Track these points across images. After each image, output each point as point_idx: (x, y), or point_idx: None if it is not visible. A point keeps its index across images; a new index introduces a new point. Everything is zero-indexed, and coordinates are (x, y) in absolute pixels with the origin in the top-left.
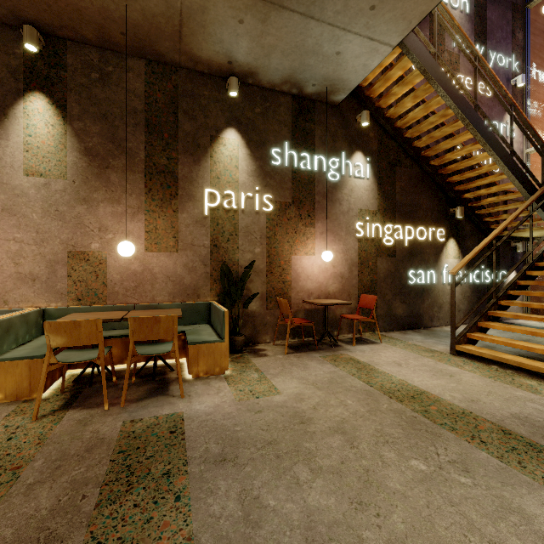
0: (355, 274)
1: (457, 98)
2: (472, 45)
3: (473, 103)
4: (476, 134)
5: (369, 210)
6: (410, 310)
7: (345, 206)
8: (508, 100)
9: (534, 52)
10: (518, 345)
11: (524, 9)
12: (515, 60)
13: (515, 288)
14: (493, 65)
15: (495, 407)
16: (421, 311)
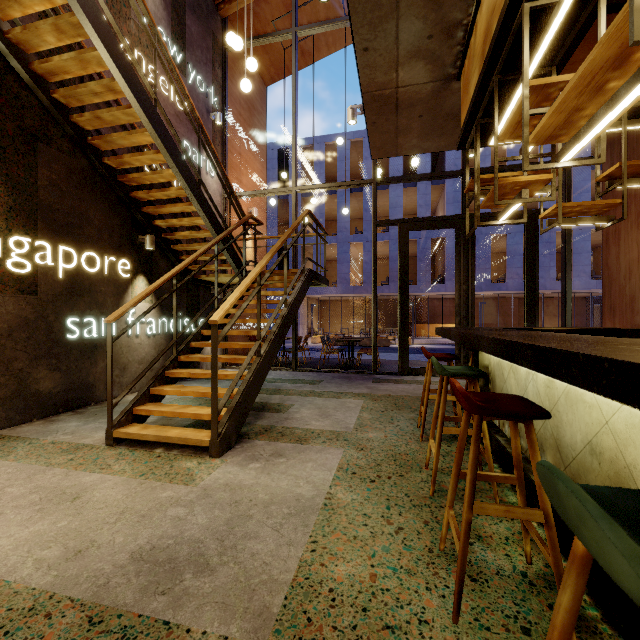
0: None
1: (126, 69)
2: (149, 13)
3: (151, 93)
4: (156, 137)
5: None
6: (69, 380)
7: None
8: (197, 119)
9: (232, 99)
10: (187, 414)
11: (223, 48)
12: (215, 95)
13: (199, 339)
14: (193, 83)
15: (112, 550)
16: (91, 379)
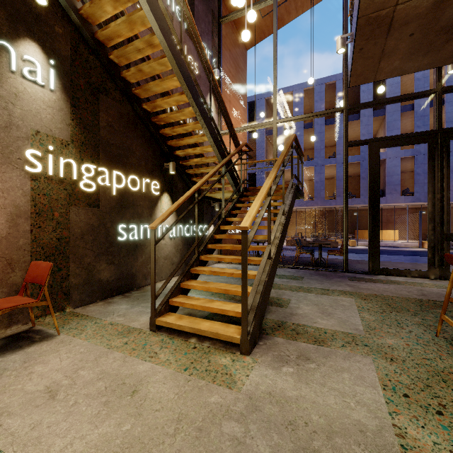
0: (25, 229)
1: (162, 23)
2: None
3: (179, 45)
4: (182, 80)
5: (54, 136)
6: (120, 272)
7: (0, 116)
8: (208, 67)
9: (224, 60)
10: (214, 308)
11: (219, 22)
12: (213, 57)
13: (213, 242)
14: None
15: None
16: (134, 270)
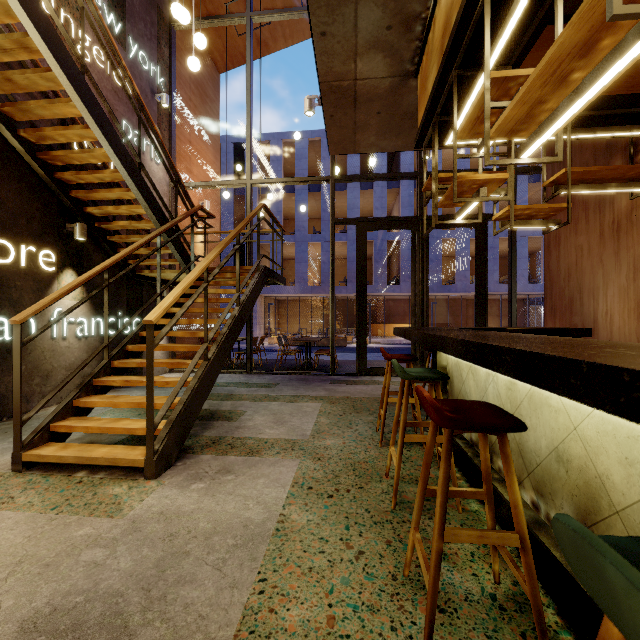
0: None
1: (43, 23)
2: None
3: (78, 57)
4: (84, 109)
5: None
6: None
7: None
8: (136, 95)
9: (180, 82)
10: (118, 429)
11: (171, 26)
12: (161, 75)
13: (138, 341)
14: (135, 59)
15: None
16: (2, 389)
